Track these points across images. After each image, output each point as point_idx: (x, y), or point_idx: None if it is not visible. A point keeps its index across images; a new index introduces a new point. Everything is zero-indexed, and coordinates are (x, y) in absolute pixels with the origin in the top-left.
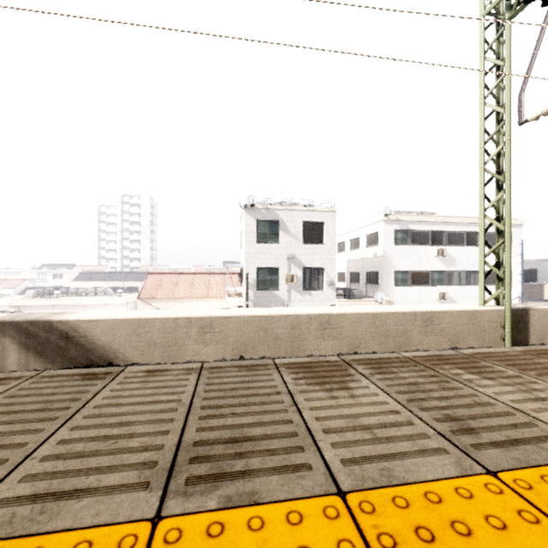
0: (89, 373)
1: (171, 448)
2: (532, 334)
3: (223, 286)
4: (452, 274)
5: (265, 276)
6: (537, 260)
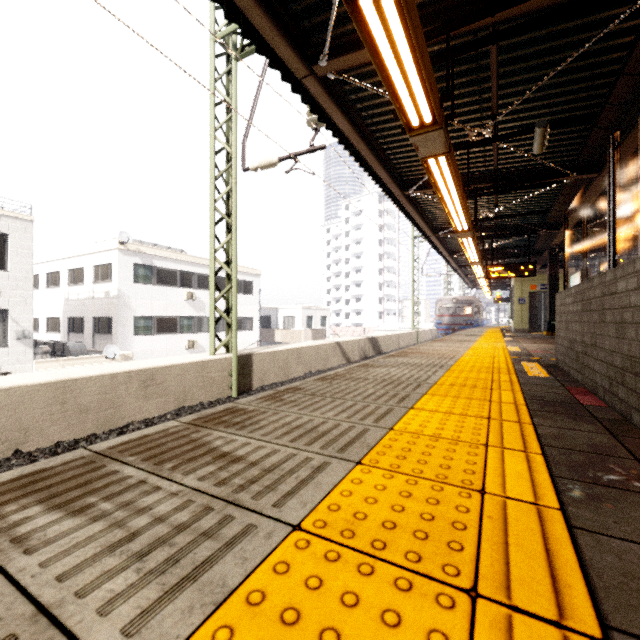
0: None
1: None
2: (255, 378)
3: None
4: (202, 320)
5: None
6: (271, 308)
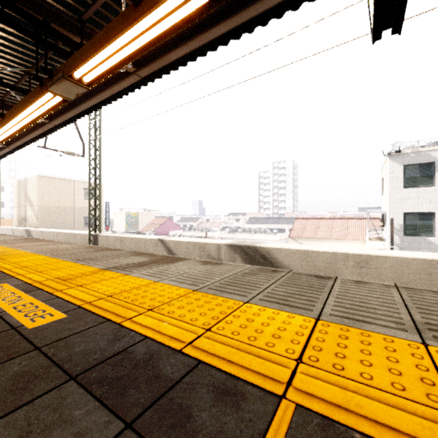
0: (317, 275)
1: (408, 320)
2: None
3: (361, 230)
4: None
5: (414, 221)
6: None
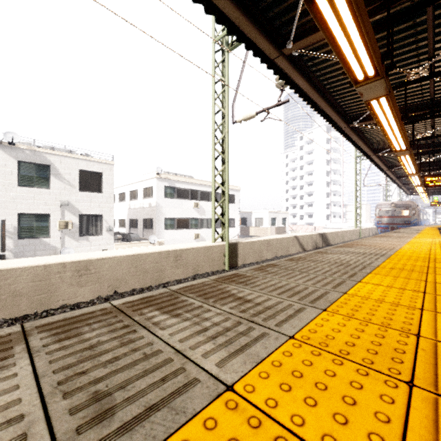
0: None
1: None
2: (239, 258)
3: None
4: (203, 220)
5: (30, 222)
6: (246, 212)
